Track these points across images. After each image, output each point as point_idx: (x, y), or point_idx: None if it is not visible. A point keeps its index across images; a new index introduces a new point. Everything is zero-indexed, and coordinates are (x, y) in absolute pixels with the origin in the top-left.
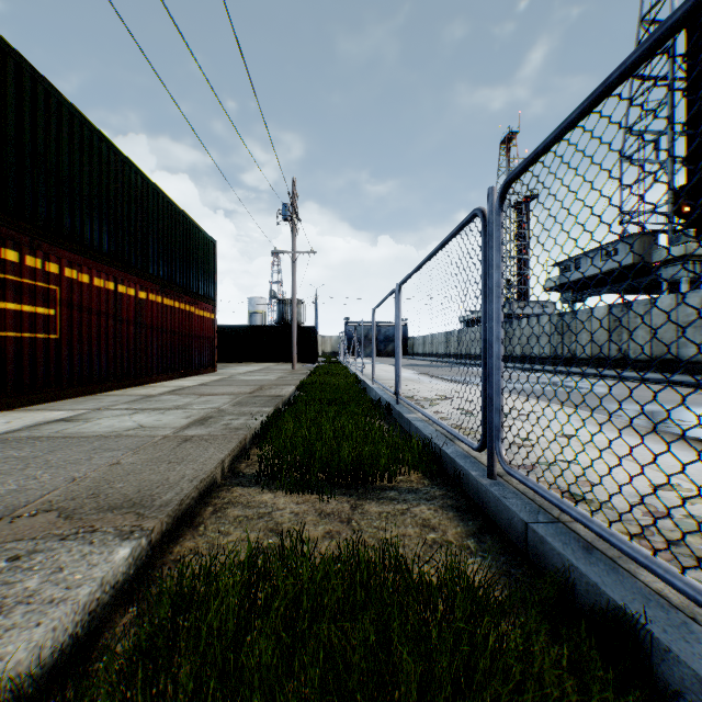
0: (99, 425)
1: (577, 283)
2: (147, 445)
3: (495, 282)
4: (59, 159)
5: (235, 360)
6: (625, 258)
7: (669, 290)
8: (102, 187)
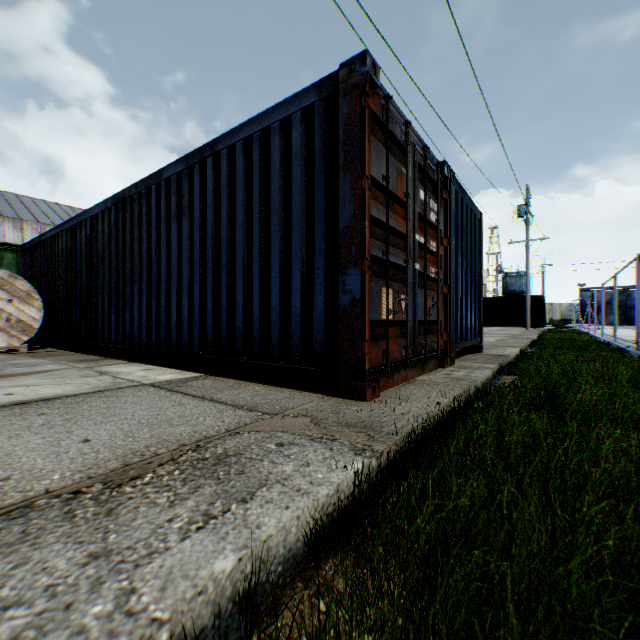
0: None
1: None
2: (491, 342)
3: (636, 285)
4: None
5: None
6: None
7: None
8: None
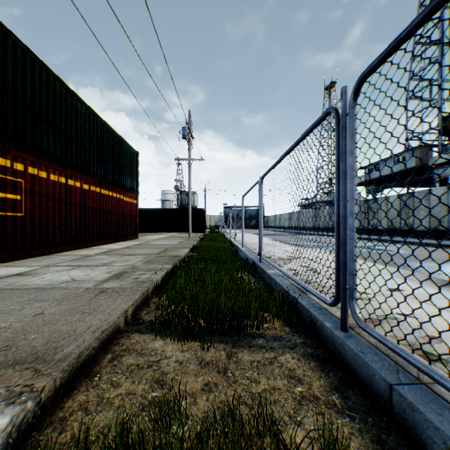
0: (42, 278)
1: (377, 180)
2: (71, 297)
3: (349, 165)
4: (24, 91)
5: (151, 231)
6: (410, 163)
7: (438, 184)
8: (56, 111)
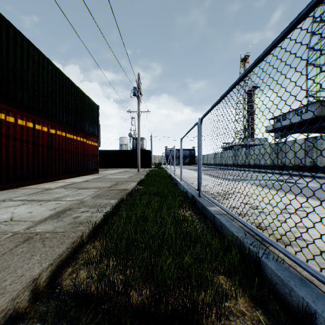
0: None
1: (283, 128)
2: None
3: None
4: None
5: (111, 167)
6: (311, 114)
7: None
8: (23, 66)
